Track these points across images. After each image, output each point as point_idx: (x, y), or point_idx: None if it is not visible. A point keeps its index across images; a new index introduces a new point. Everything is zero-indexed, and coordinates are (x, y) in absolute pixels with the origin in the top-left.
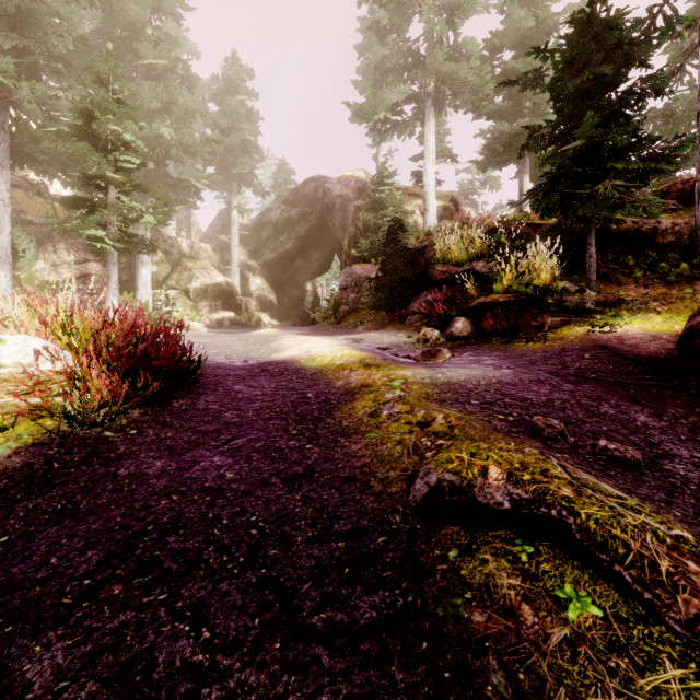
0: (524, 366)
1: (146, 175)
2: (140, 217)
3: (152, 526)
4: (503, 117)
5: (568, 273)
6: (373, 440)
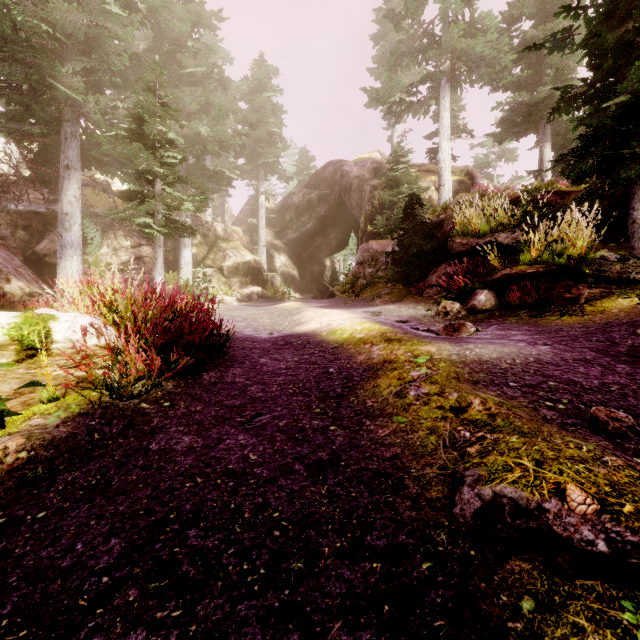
0: (563, 343)
1: (187, 169)
2: (181, 205)
3: (174, 514)
4: (522, 87)
5: (602, 242)
6: (401, 425)
